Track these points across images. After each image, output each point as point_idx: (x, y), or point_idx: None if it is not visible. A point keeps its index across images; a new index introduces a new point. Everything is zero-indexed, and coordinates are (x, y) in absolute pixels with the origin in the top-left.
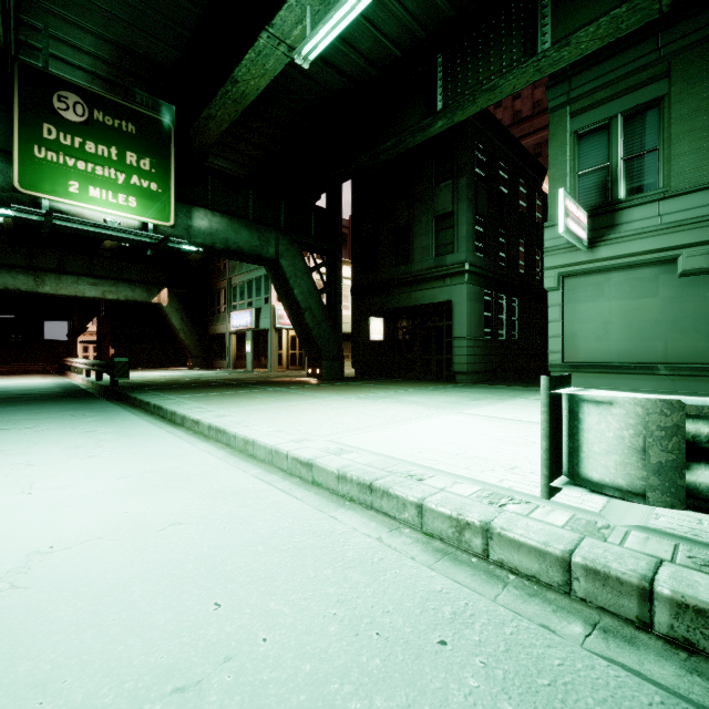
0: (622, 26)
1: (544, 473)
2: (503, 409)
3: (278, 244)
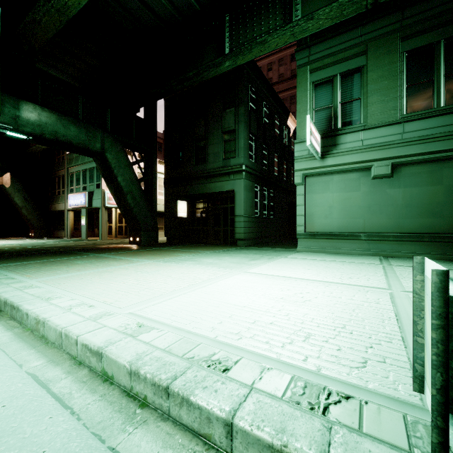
0: (344, 12)
1: (439, 425)
2: (274, 267)
3: (104, 141)
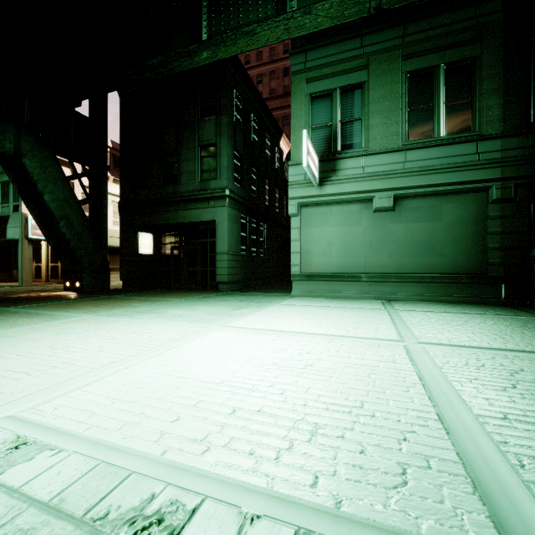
0: (345, 12)
1: None
2: (265, 318)
3: (20, 140)
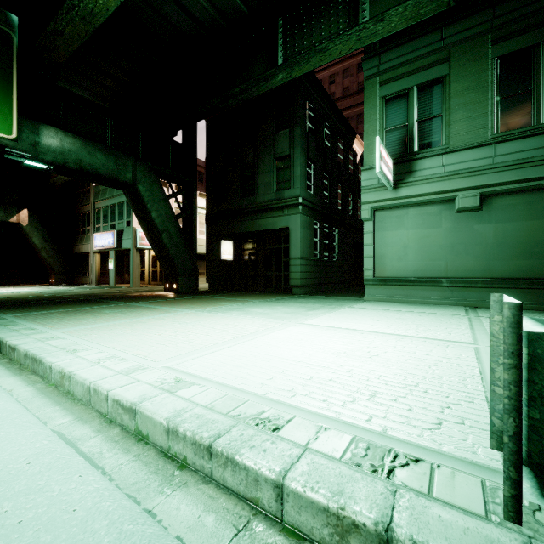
0: (421, 11)
1: (512, 476)
2: (336, 318)
3: (136, 170)
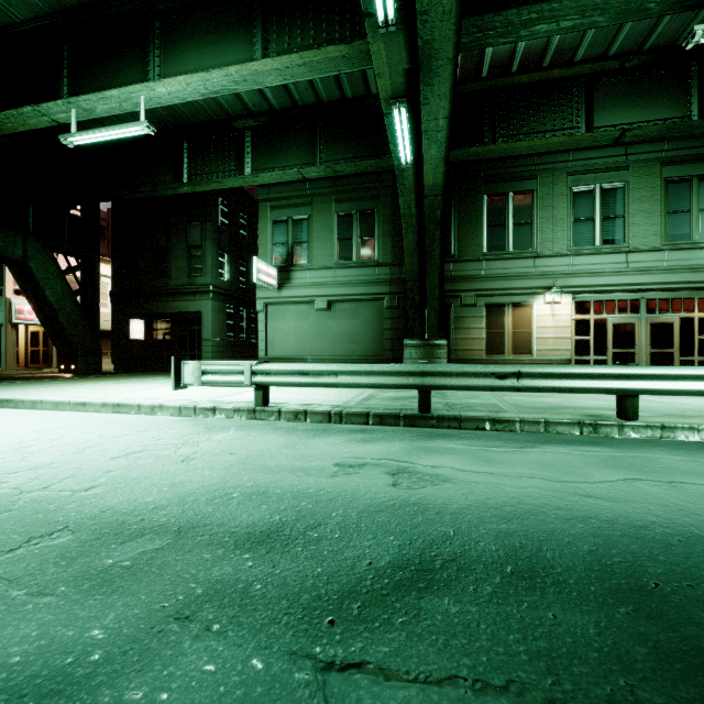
0: (283, 178)
1: (173, 384)
2: None
3: (26, 247)
